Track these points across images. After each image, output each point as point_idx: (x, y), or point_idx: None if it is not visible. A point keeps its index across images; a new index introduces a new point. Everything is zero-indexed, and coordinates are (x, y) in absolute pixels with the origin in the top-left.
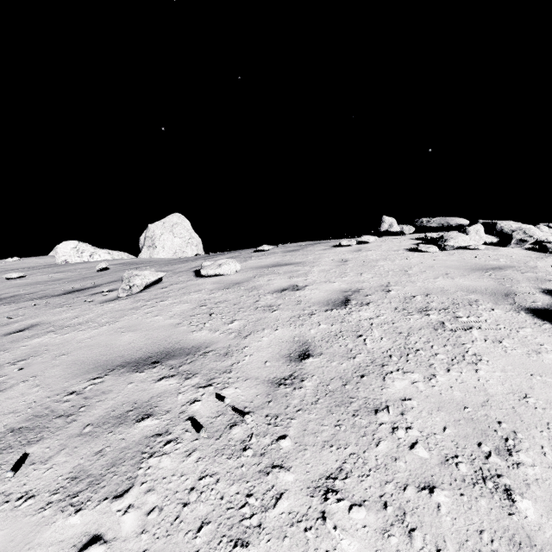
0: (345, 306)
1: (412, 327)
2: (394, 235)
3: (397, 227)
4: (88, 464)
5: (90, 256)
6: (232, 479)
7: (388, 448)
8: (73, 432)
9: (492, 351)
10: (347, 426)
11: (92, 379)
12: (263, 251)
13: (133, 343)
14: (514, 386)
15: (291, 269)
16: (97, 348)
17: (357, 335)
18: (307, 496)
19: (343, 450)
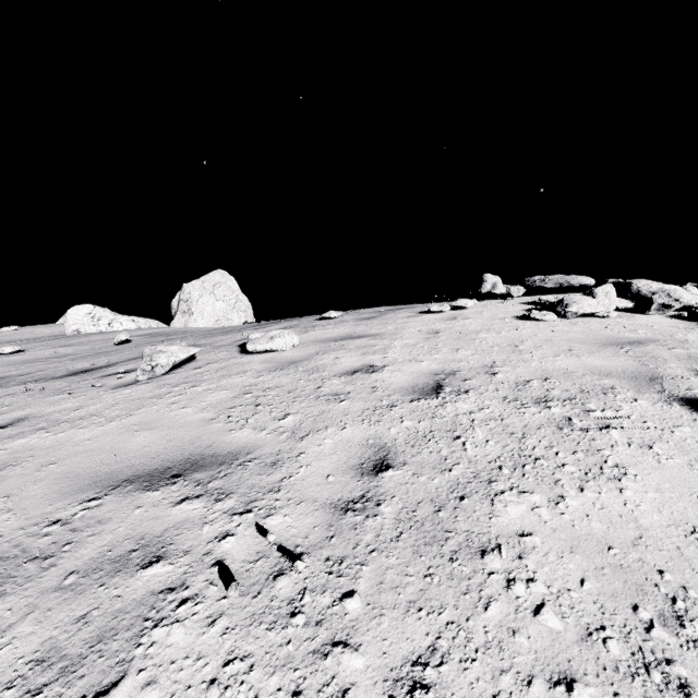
0: (437, 395)
1: (528, 425)
2: (499, 299)
3: (502, 288)
4: (64, 637)
5: (110, 325)
6: (273, 664)
7: (502, 613)
8: (49, 584)
9: (639, 461)
10: (441, 577)
11: (86, 502)
12: (330, 319)
13: (148, 447)
14: (676, 515)
15: (365, 343)
16: (98, 453)
17: (454, 437)
18: (383, 695)
19: (437, 617)
